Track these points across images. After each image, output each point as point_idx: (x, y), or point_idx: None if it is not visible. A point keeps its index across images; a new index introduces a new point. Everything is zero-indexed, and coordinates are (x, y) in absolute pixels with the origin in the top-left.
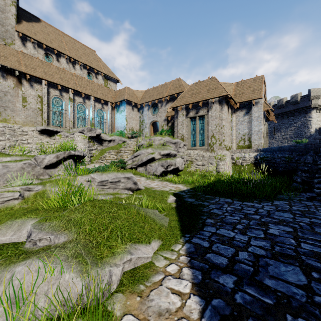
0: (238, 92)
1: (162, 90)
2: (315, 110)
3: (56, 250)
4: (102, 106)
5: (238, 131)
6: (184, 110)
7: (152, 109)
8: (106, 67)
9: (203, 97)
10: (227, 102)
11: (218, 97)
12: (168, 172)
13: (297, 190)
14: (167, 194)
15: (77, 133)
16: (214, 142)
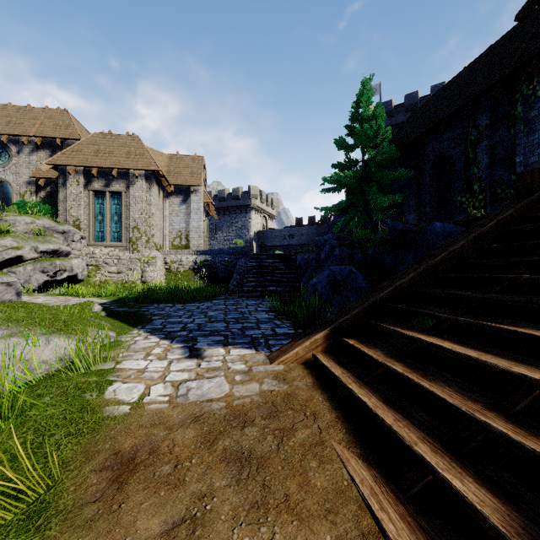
0: (173, 170)
1: (21, 119)
2: (254, 211)
3: (25, 331)
4: None
5: (173, 224)
6: (82, 176)
7: None
8: None
9: (120, 163)
10: (158, 180)
11: (145, 169)
12: (57, 284)
13: (233, 293)
14: (90, 303)
15: None
16: (138, 237)
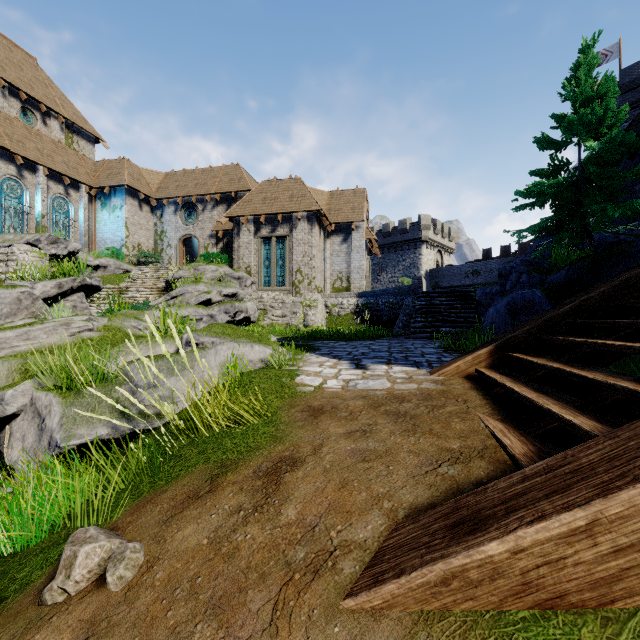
0: (334, 207)
1: (205, 180)
2: (425, 245)
3: (237, 339)
4: (65, 190)
5: (334, 265)
6: (252, 224)
7: (184, 213)
8: (67, 103)
9: (284, 208)
10: (319, 220)
11: (307, 211)
12: (235, 324)
13: (398, 335)
14: (267, 334)
15: (23, 245)
16: (300, 280)
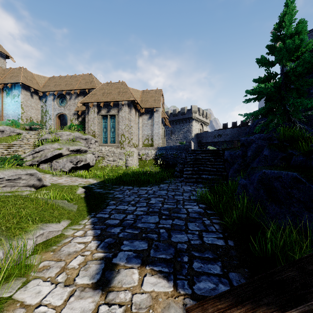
0: (144, 99)
1: (71, 82)
2: (194, 121)
3: None
4: None
5: (144, 131)
6: (96, 107)
7: (59, 100)
8: None
9: (114, 98)
10: (135, 106)
11: (127, 100)
12: (78, 168)
13: (177, 177)
14: (76, 187)
15: None
16: (124, 140)
